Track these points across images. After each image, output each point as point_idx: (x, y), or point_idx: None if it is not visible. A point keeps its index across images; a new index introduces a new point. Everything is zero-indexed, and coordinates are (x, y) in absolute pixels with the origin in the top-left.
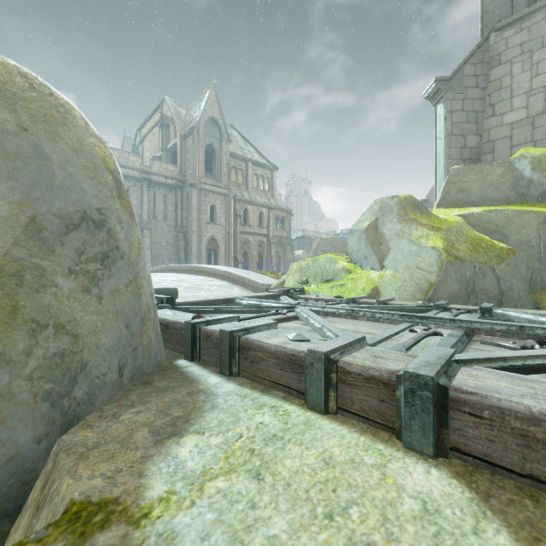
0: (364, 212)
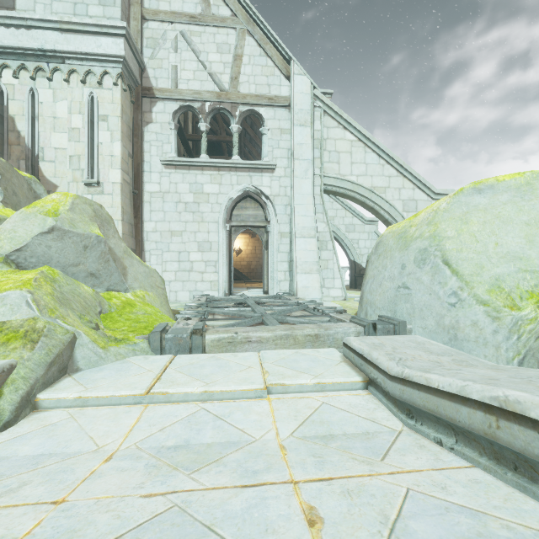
0: (71, 206)
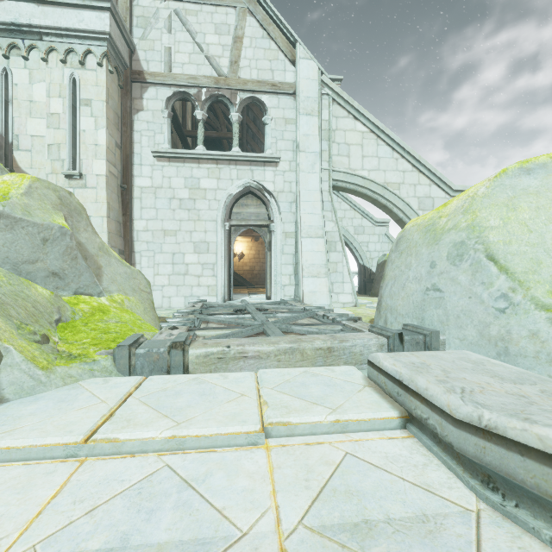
0: (26, 190)
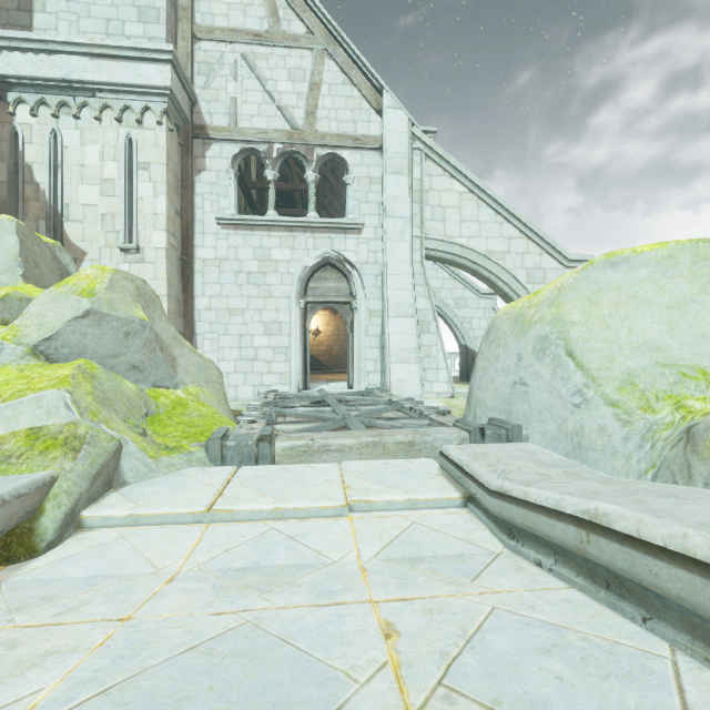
0: (109, 283)
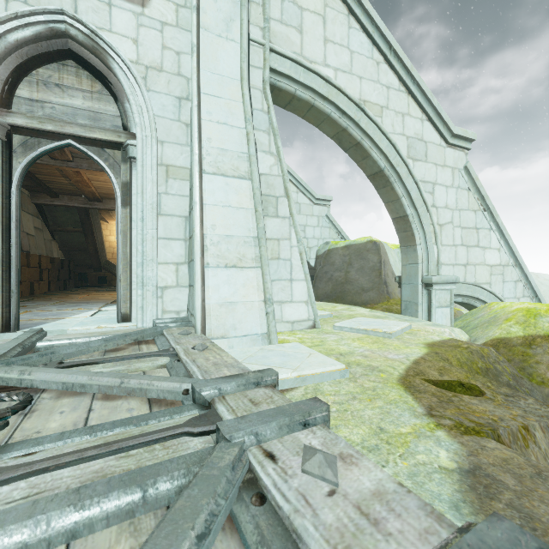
0: None
